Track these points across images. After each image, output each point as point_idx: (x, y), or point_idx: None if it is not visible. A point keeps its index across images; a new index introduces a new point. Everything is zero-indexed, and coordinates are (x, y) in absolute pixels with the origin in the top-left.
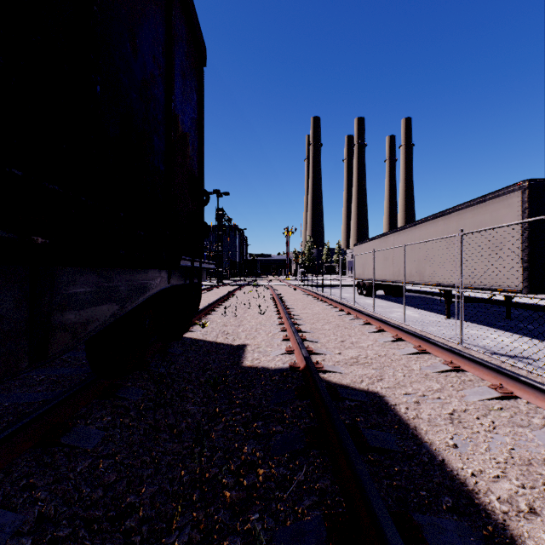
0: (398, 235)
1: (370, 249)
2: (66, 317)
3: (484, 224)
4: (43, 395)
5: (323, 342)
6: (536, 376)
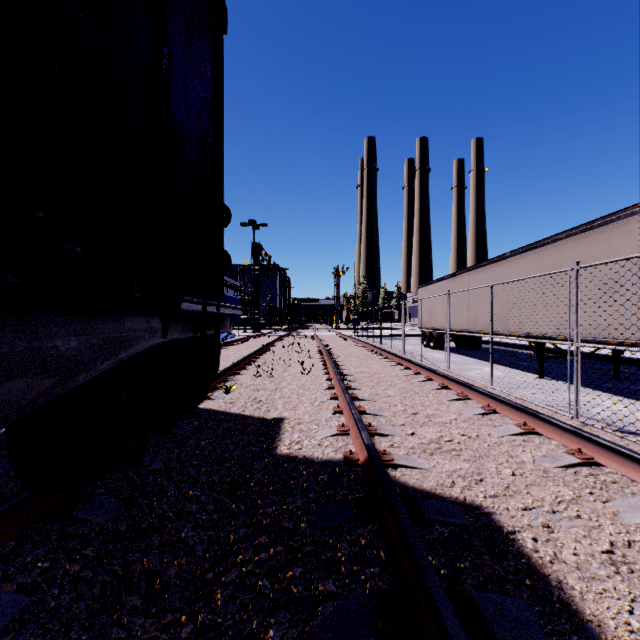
0: (474, 274)
1: (439, 291)
2: None
3: (592, 258)
4: None
5: (388, 416)
6: None
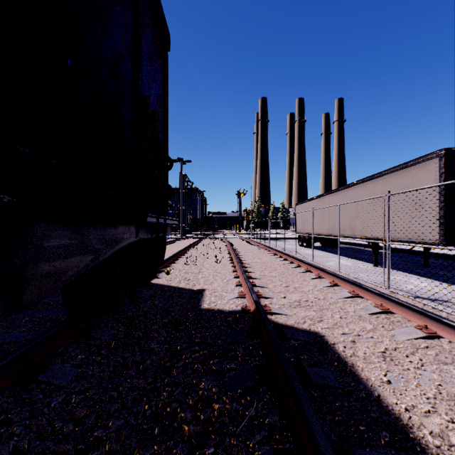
0: (332, 196)
1: (309, 207)
2: (40, 268)
3: (407, 186)
4: (26, 335)
5: (270, 287)
6: (454, 318)
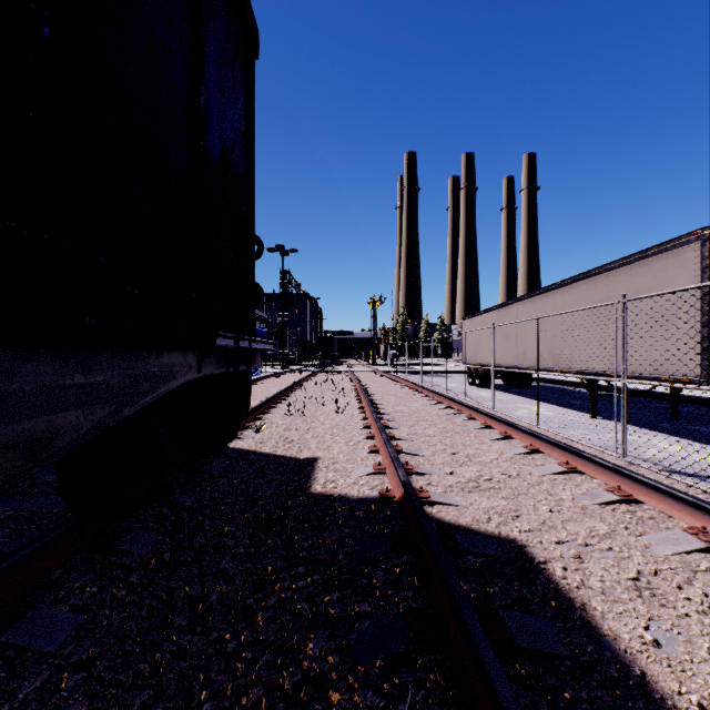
0: (523, 305)
1: (485, 323)
2: None
3: (646, 289)
4: (0, 545)
5: (426, 455)
6: None
